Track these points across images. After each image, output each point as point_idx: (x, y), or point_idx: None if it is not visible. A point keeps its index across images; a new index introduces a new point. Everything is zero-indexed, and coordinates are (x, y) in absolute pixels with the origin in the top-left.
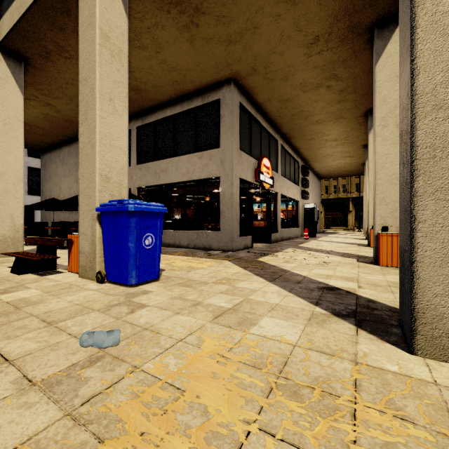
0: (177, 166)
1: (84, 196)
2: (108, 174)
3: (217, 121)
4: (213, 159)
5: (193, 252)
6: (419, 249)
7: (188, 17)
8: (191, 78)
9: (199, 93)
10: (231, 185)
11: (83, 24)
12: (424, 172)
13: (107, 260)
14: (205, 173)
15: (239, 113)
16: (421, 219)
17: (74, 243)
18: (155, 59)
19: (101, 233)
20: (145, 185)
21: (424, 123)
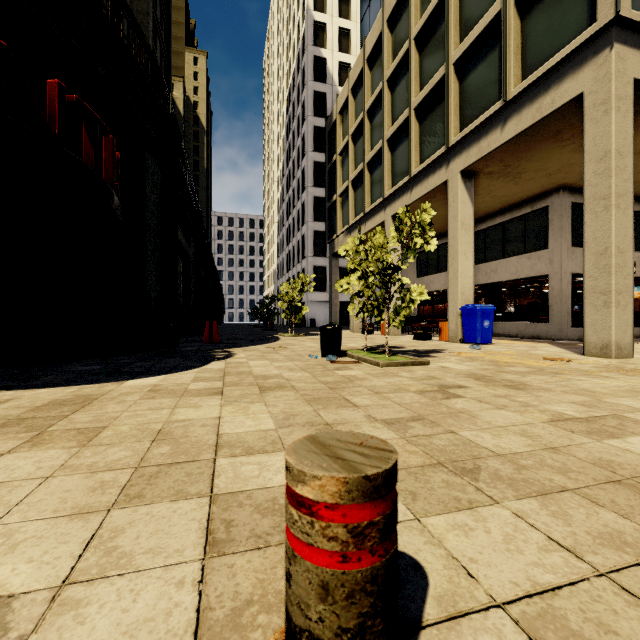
0: (506, 267)
1: (451, 302)
2: (463, 291)
3: (545, 225)
4: (541, 259)
5: (520, 339)
6: (585, 322)
7: (512, 177)
8: (519, 197)
9: (528, 202)
10: (560, 282)
11: (450, 219)
12: (586, 297)
13: (465, 333)
14: (533, 272)
15: (572, 211)
16: (585, 312)
17: (443, 326)
18: (487, 197)
19: (460, 320)
20: (476, 284)
21: (586, 282)
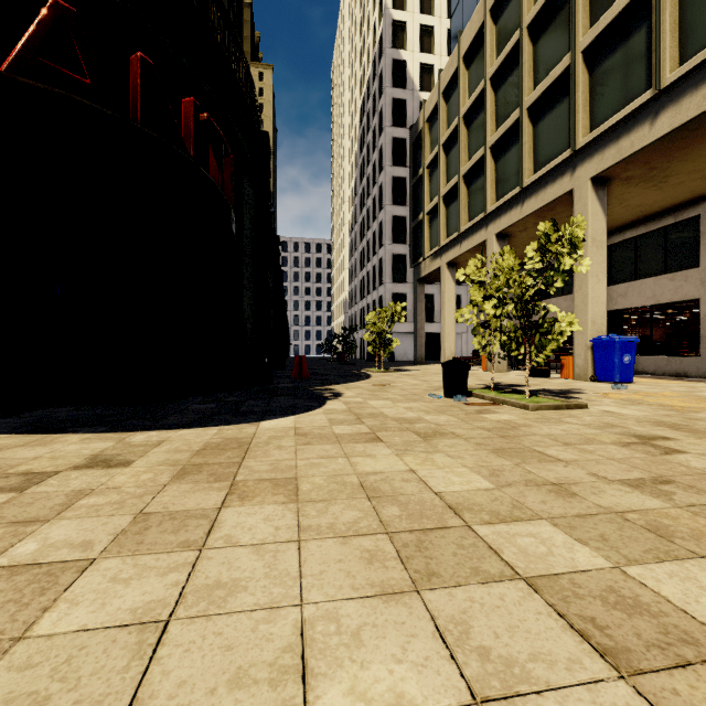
0: (639, 290)
1: (578, 333)
2: (595, 320)
3: (695, 238)
4: (689, 280)
5: (661, 377)
6: None
7: (655, 182)
8: (659, 205)
9: (670, 211)
10: None
11: None
12: None
13: (597, 369)
14: (677, 296)
15: None
16: None
17: (566, 361)
18: (618, 207)
19: (591, 355)
20: None
21: None
